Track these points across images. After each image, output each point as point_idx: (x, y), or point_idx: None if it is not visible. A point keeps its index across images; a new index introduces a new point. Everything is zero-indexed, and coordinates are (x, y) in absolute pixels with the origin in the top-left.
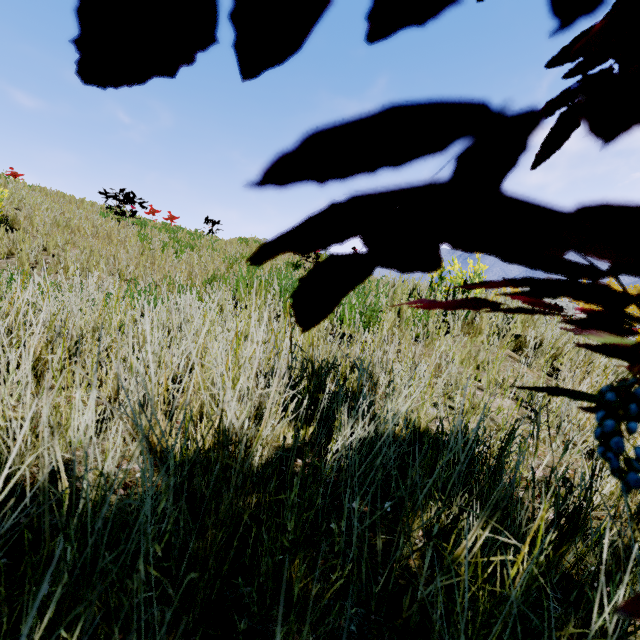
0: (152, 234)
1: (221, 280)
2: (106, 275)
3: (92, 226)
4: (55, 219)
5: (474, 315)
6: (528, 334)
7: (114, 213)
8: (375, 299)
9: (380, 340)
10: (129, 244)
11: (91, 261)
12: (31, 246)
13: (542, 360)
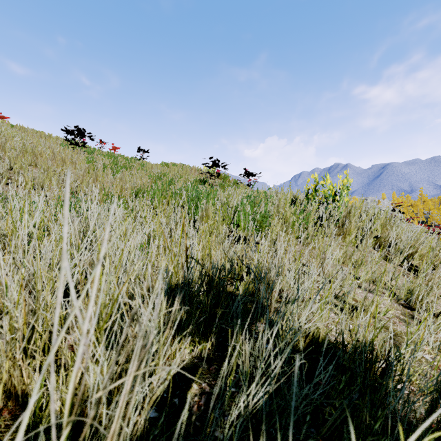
0: (97, 159)
1: (145, 192)
2: (56, 188)
3: (52, 152)
4: (24, 147)
5: (344, 220)
6: (386, 235)
7: (70, 144)
8: (265, 207)
9: (270, 242)
10: (79, 166)
11: (45, 177)
12: (2, 166)
13: (401, 257)
